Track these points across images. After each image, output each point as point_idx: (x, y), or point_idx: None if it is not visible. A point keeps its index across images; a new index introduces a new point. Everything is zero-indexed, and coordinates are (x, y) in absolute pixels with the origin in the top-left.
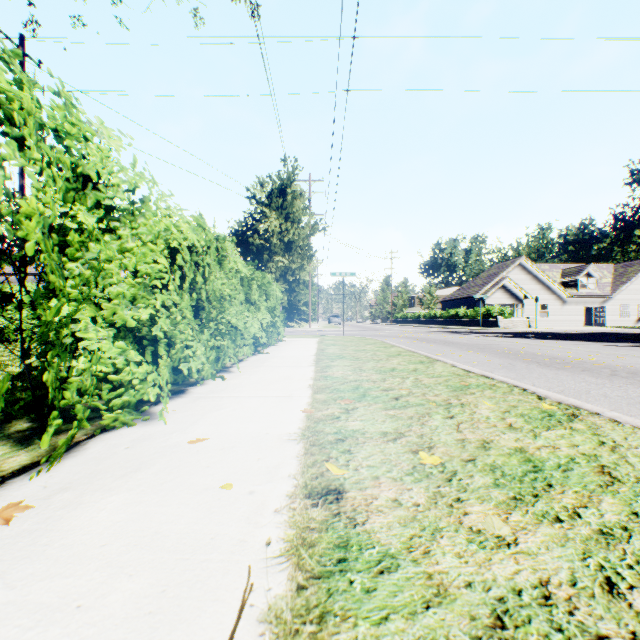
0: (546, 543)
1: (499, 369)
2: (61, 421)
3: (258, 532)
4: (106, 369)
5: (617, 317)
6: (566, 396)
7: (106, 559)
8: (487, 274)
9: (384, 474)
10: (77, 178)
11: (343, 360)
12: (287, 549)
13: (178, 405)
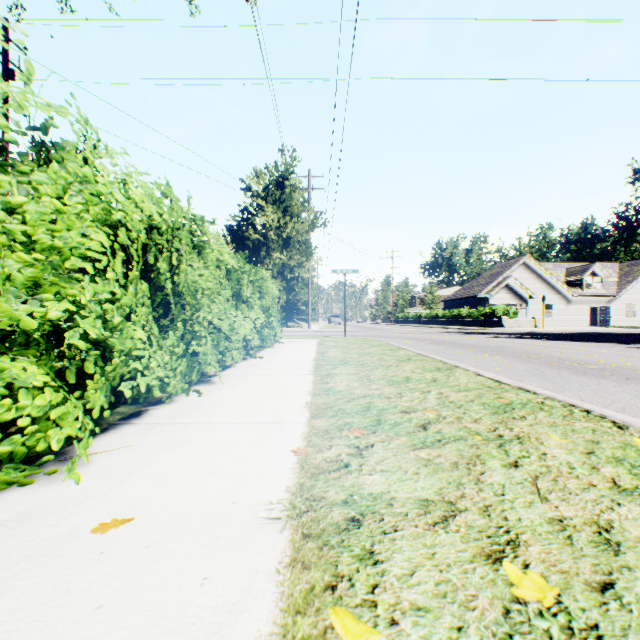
0: None
1: (528, 377)
2: None
3: None
4: None
5: (623, 317)
6: (634, 417)
7: None
8: (490, 273)
9: None
10: None
11: (347, 366)
12: None
13: (121, 439)
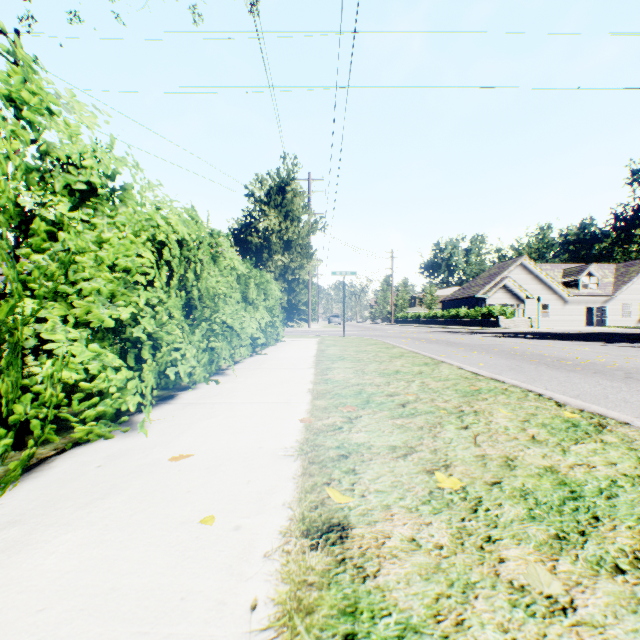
0: (612, 608)
1: (507, 371)
2: (10, 440)
3: (242, 589)
4: (76, 376)
5: (619, 317)
6: (583, 401)
7: (39, 634)
8: (488, 274)
9: (396, 502)
10: (41, 157)
11: (344, 362)
12: (277, 617)
13: (165, 413)
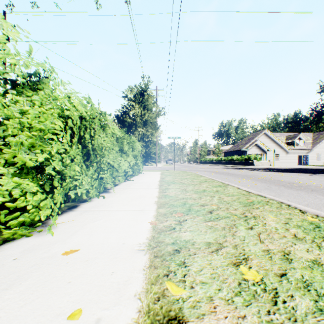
0: None
1: (264, 190)
2: None
3: None
4: (2, 198)
5: (314, 160)
6: (312, 208)
7: None
8: (247, 138)
9: (216, 294)
10: None
11: (175, 184)
12: None
13: (69, 217)
